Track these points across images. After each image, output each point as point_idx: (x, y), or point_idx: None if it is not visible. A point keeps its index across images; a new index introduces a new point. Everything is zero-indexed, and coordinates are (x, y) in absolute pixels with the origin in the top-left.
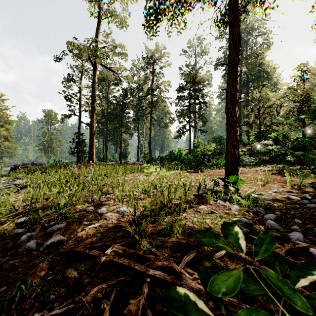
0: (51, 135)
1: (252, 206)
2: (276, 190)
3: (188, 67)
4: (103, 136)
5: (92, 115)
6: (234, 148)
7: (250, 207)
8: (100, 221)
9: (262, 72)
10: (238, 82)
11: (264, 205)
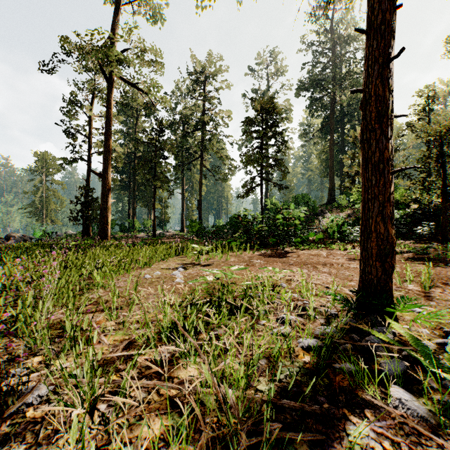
0: (46, 191)
1: None
2: None
3: (257, 92)
4: (129, 192)
5: (106, 159)
6: (386, 223)
7: None
8: None
9: None
10: (392, 73)
11: None
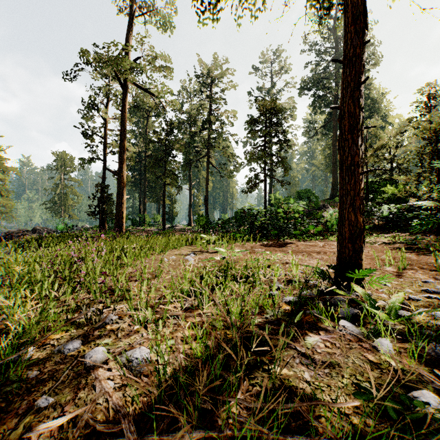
0: (64, 188)
1: (419, 339)
2: (433, 290)
3: (261, 91)
4: (140, 189)
5: (121, 158)
6: (356, 213)
7: (425, 350)
8: (80, 396)
9: (367, 98)
10: (362, 93)
11: (438, 334)
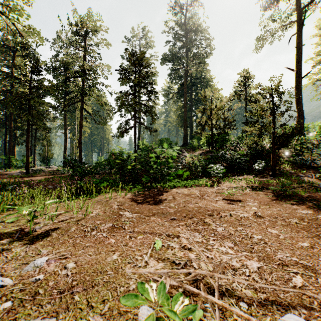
0: None
1: None
2: None
3: (131, 57)
4: (6, 129)
5: None
6: None
7: None
8: None
9: (204, 78)
10: None
11: None
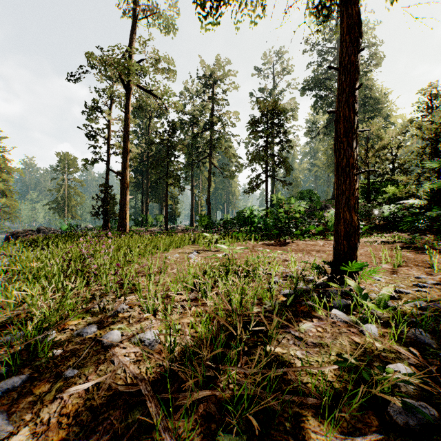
0: (68, 189)
1: (402, 325)
2: (424, 284)
3: (263, 92)
4: (143, 189)
5: (124, 159)
6: (350, 212)
7: (405, 332)
8: (101, 368)
9: (369, 99)
10: (357, 98)
11: (421, 321)
